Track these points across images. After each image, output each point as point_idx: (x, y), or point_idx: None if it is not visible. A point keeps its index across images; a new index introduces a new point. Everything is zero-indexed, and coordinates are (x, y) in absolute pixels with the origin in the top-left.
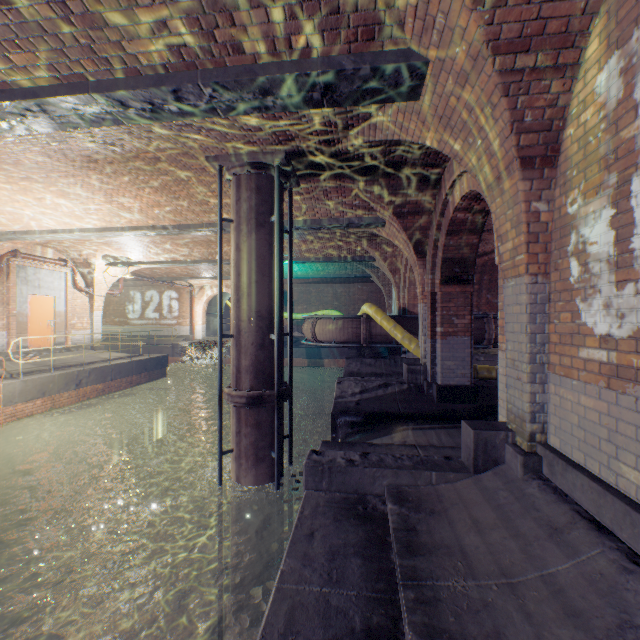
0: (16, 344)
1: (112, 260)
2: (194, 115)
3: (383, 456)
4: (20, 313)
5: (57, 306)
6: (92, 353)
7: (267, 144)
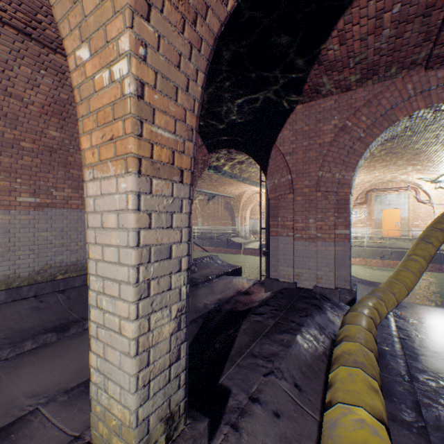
0: (373, 233)
1: (427, 180)
2: (229, 175)
3: (205, 257)
4: (376, 218)
5: (401, 214)
6: (394, 241)
7: (251, 160)
